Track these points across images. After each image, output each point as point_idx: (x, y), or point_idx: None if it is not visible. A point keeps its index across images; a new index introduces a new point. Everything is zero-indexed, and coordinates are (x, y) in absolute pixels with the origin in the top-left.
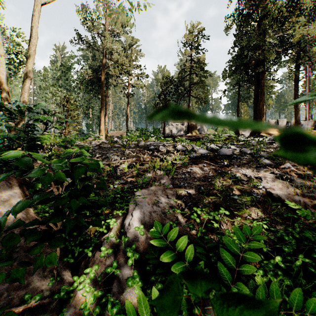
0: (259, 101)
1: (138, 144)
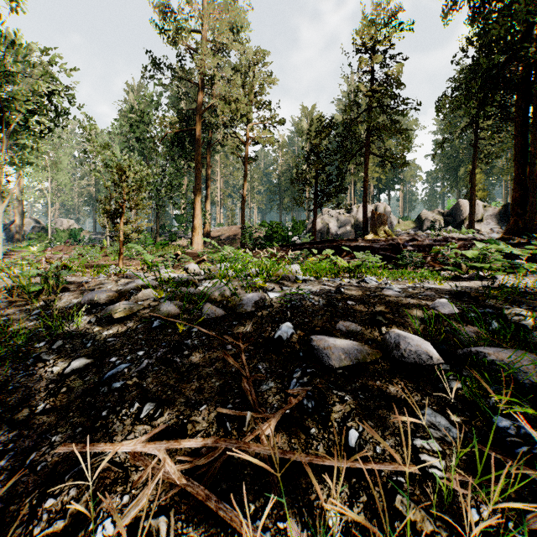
0: (532, 157)
1: (238, 309)
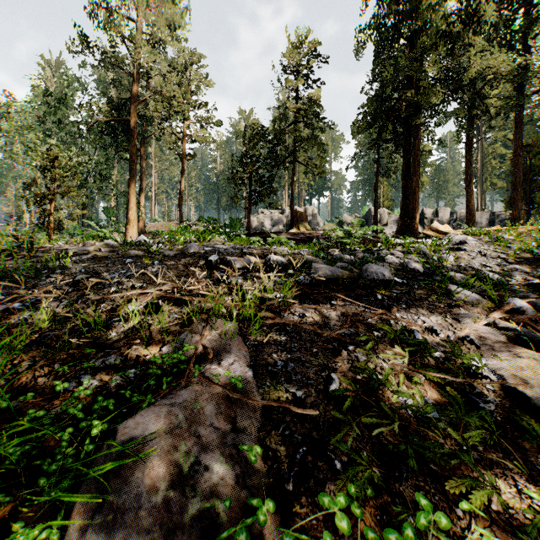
0: (412, 175)
1: (184, 251)
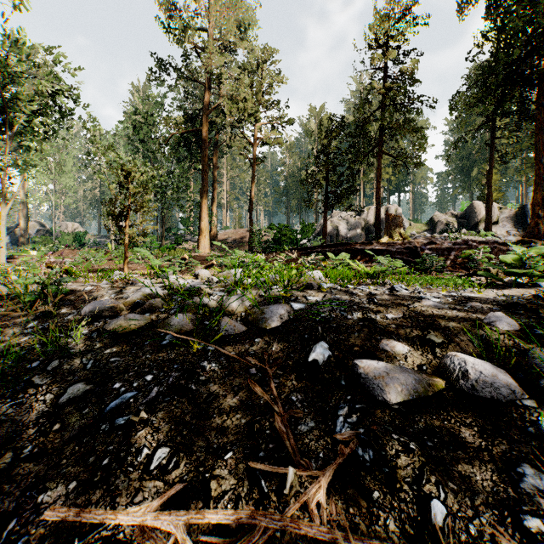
0: None
1: (261, 324)
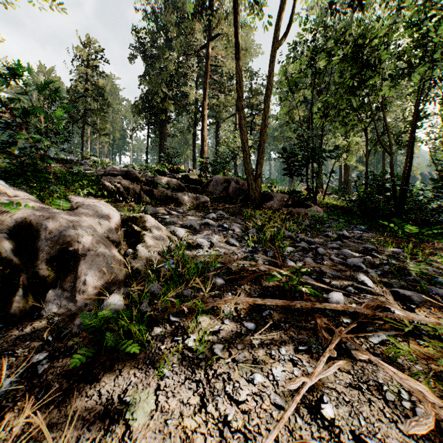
0: (163, 147)
1: None
